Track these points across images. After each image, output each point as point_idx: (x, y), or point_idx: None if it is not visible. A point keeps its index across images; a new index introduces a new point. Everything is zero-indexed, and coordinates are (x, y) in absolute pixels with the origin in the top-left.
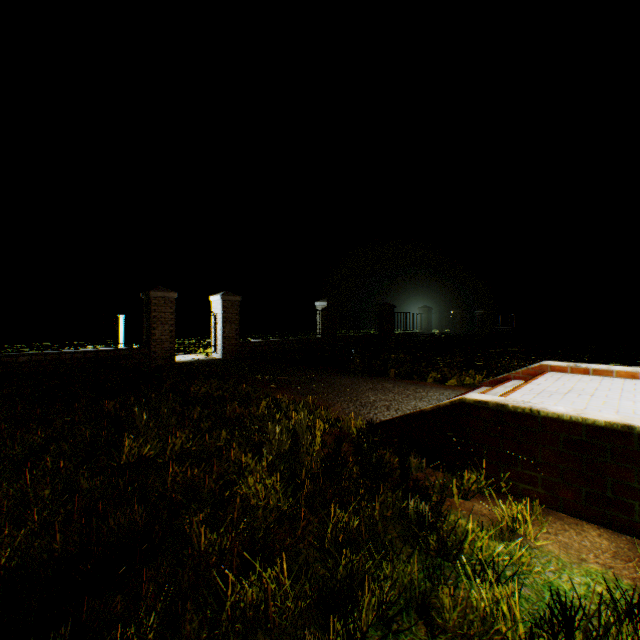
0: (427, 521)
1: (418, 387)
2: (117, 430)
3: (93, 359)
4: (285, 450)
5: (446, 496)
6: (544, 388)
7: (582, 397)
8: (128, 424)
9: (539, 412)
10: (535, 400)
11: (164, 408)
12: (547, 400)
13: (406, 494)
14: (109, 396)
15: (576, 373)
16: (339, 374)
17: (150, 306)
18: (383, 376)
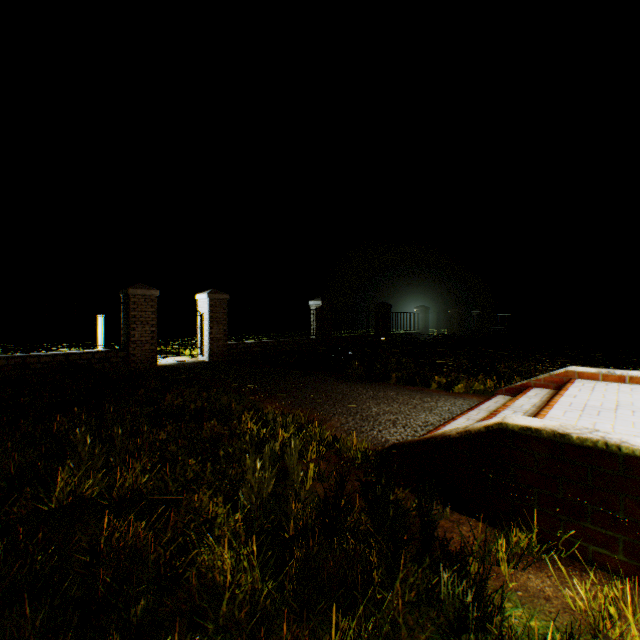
0: (474, 620)
1: (425, 395)
2: (59, 458)
3: (63, 363)
4: (268, 490)
5: (488, 563)
6: (585, 402)
7: (639, 415)
8: (71, 451)
9: (620, 448)
10: (585, 420)
11: (117, 430)
12: (599, 420)
13: (435, 564)
14: (65, 410)
15: (609, 381)
16: (335, 379)
17: (129, 305)
18: (383, 381)
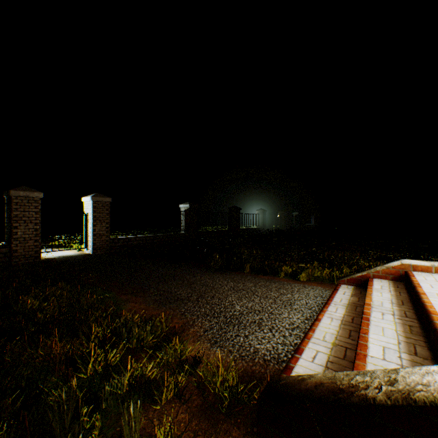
0: None
1: (279, 286)
2: None
3: None
4: None
5: None
6: None
7: None
8: None
9: None
10: None
11: None
12: None
13: None
14: None
15: None
16: (199, 270)
17: (11, 205)
18: (240, 271)
